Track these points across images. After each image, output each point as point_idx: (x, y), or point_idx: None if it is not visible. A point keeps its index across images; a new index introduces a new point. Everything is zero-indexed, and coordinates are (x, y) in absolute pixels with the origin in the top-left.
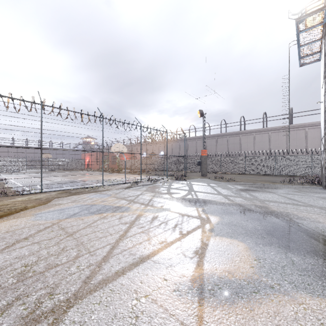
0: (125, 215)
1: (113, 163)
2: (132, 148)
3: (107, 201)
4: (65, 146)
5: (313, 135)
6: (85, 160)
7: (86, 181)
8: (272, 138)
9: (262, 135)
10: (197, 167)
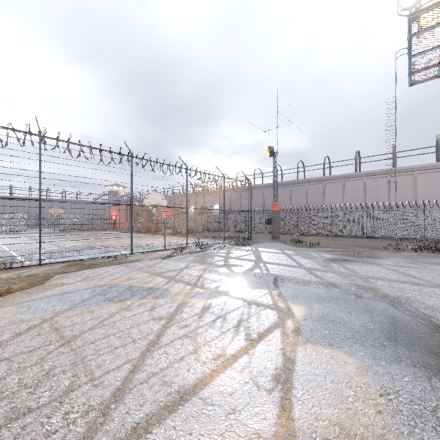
0: (159, 304)
1: (150, 221)
2: (176, 201)
3: (134, 280)
4: (76, 197)
5: (424, 182)
6: (111, 216)
7: (108, 247)
8: (368, 186)
9: (354, 182)
10: (265, 227)
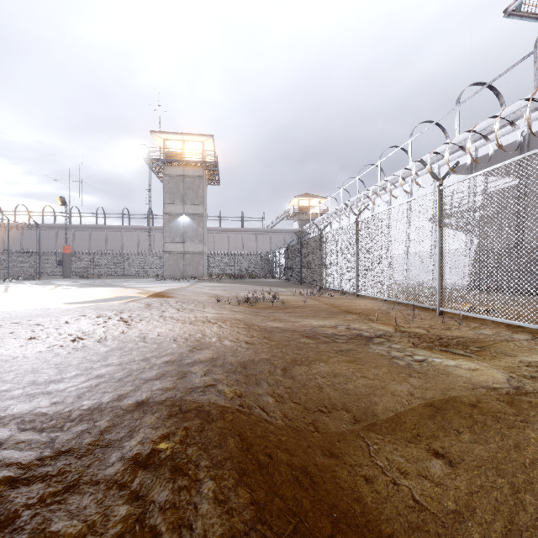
0: None
1: None
2: None
3: None
4: None
5: None
6: None
7: None
8: (156, 238)
9: (147, 233)
10: (58, 270)
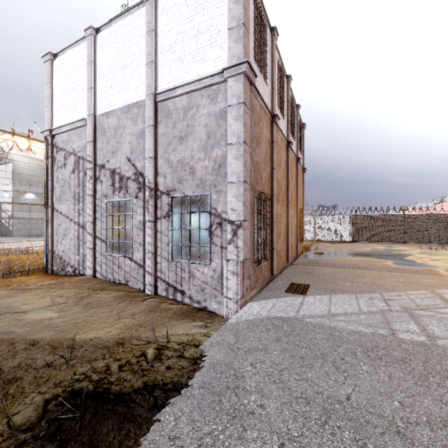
0: None
1: None
2: None
3: None
4: None
5: None
6: None
7: None
8: None
9: None
10: None
